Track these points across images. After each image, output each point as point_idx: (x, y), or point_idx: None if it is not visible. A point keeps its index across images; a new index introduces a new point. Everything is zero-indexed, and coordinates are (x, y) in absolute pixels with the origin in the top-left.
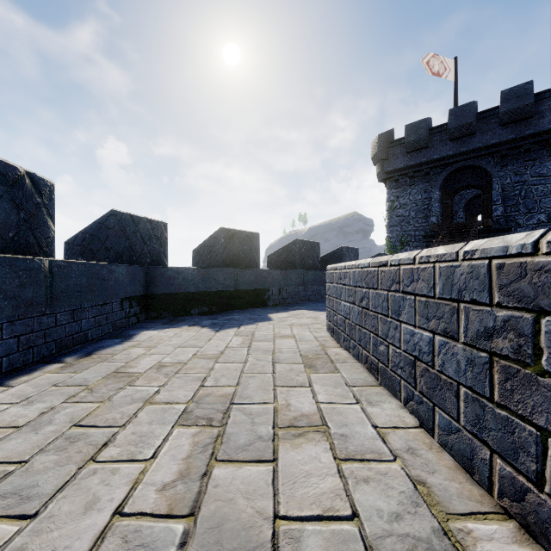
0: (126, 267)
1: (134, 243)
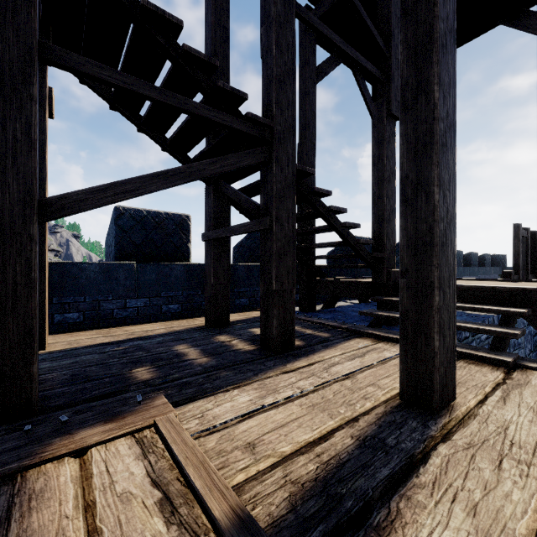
0: (498, 267)
1: (498, 261)
